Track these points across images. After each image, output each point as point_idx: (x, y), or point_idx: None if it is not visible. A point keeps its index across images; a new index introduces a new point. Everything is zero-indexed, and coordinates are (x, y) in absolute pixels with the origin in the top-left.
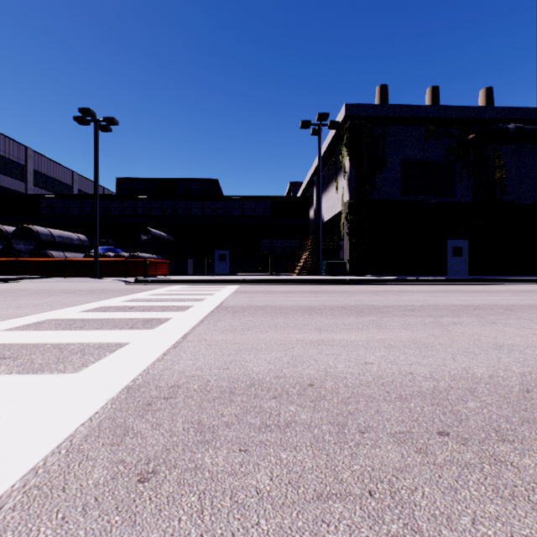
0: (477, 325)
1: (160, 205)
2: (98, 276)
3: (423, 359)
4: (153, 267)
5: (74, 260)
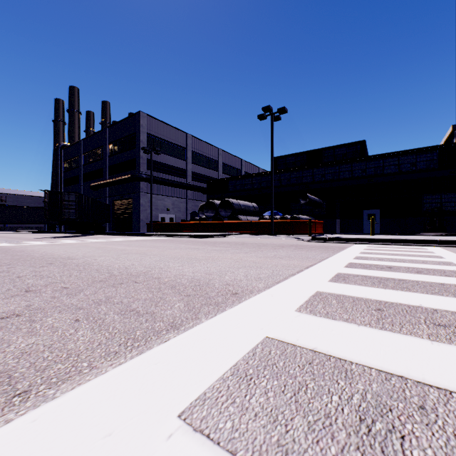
0: None
1: (310, 174)
2: (273, 234)
3: None
4: (312, 226)
5: (256, 222)
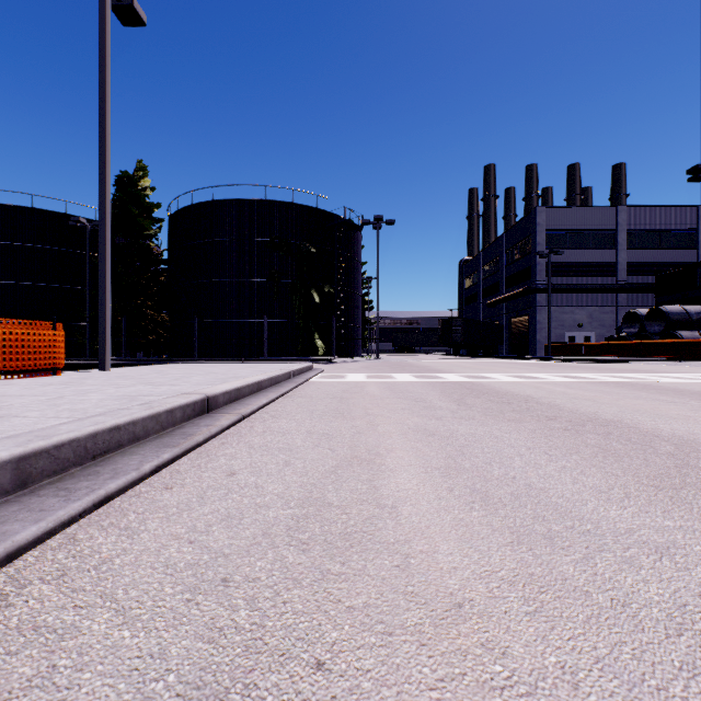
0: (677, 404)
1: None
2: None
3: (530, 391)
4: None
5: (691, 341)
